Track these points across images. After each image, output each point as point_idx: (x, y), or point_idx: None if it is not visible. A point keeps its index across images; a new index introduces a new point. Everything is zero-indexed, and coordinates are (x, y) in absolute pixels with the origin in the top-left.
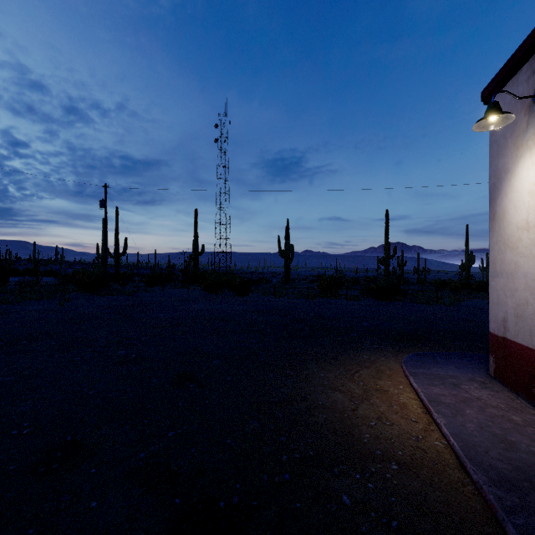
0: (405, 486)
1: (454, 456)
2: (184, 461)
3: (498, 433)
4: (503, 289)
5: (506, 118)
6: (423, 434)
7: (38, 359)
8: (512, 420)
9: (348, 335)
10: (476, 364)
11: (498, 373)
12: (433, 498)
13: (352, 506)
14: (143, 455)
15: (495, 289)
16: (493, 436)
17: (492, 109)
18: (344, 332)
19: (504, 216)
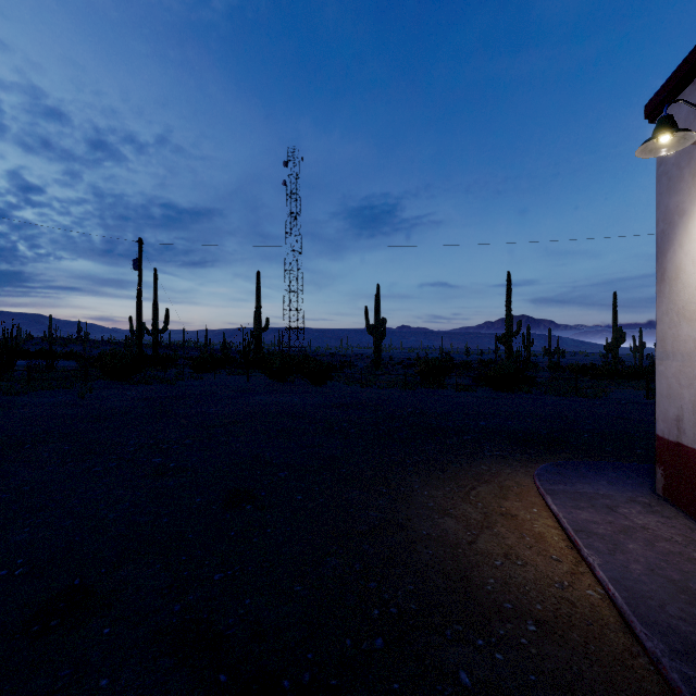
0: (548, 657)
1: (615, 611)
2: (234, 618)
3: (676, 578)
4: (677, 376)
5: (684, 138)
6: (569, 578)
7: (45, 469)
8: (693, 560)
9: (459, 438)
10: (636, 479)
11: (669, 491)
12: (590, 677)
13: (473, 688)
14: (177, 607)
15: (664, 376)
16: (670, 583)
17: (664, 125)
18: (455, 433)
19: (678, 275)
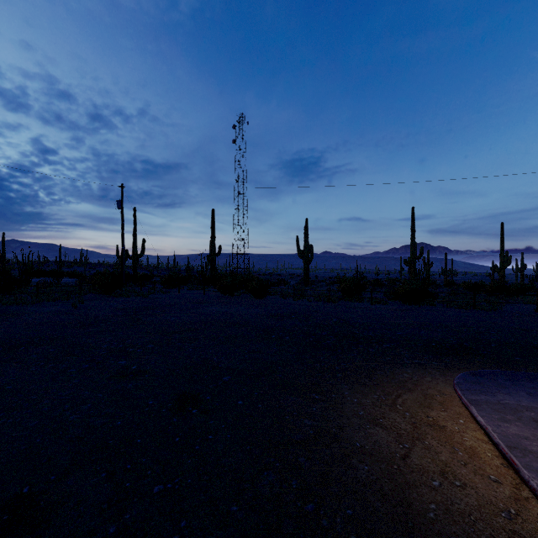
0: None
1: None
2: None
3: None
4: None
5: None
6: (515, 506)
7: (29, 369)
8: None
9: (380, 346)
10: None
11: None
12: None
13: None
14: (112, 529)
15: None
16: None
17: None
18: (375, 342)
19: None
